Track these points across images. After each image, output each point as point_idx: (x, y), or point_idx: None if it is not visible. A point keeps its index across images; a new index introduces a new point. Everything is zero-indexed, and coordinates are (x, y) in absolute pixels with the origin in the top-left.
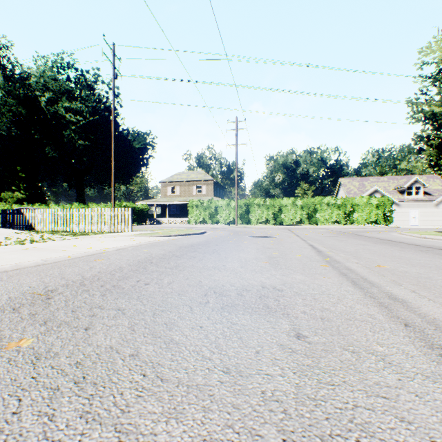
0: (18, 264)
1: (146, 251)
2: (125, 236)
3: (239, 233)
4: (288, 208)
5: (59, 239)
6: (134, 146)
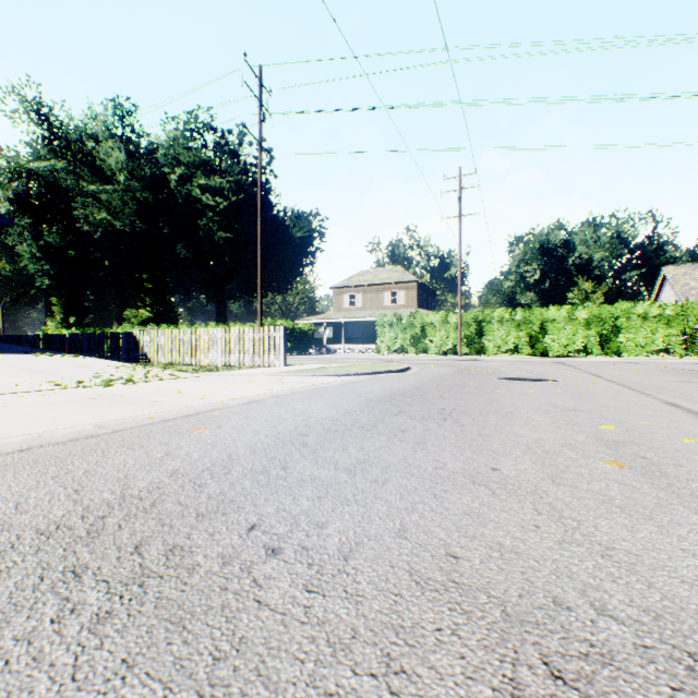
0: (41, 435)
1: (299, 409)
2: (271, 374)
3: (473, 371)
4: (558, 326)
5: (169, 378)
6: (293, 235)
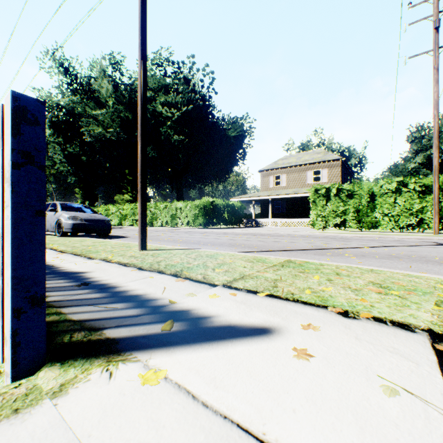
0: None
1: None
2: None
3: None
4: None
5: None
6: (229, 135)
